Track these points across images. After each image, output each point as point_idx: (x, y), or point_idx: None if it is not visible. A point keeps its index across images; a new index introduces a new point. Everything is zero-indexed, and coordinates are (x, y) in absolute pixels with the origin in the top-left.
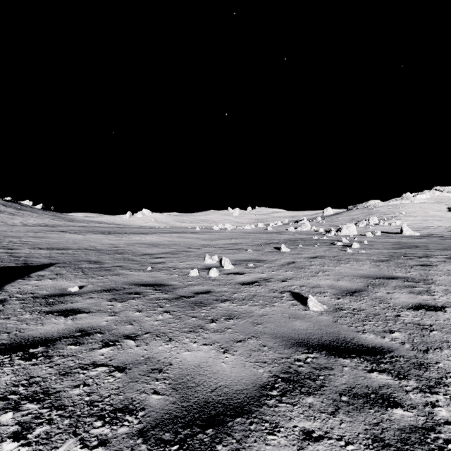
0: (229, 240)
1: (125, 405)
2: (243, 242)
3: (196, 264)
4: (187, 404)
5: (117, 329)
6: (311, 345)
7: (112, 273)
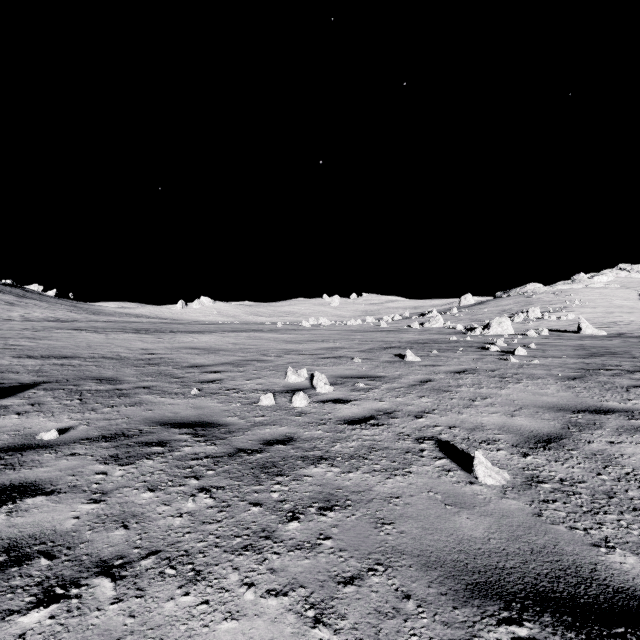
0: (325, 343)
1: None
2: (346, 346)
3: (273, 383)
4: None
5: (90, 542)
6: (512, 593)
7: (130, 400)
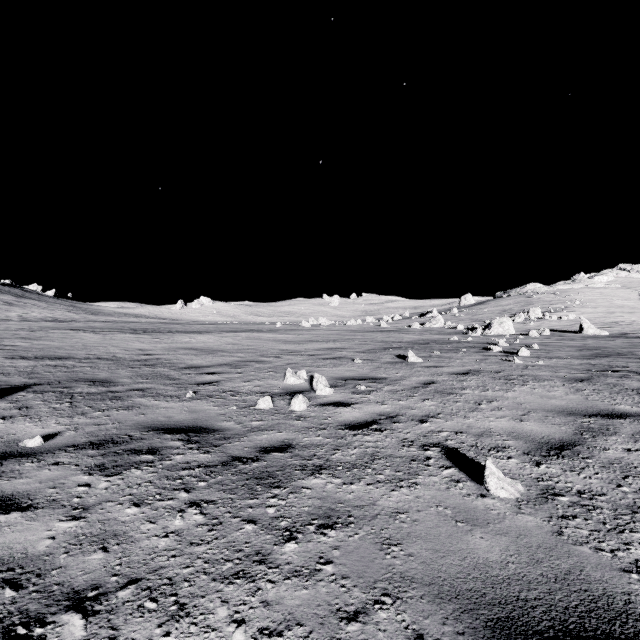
0: (325, 343)
1: None
2: (346, 347)
3: (271, 385)
4: None
5: (63, 568)
6: (539, 632)
7: (122, 403)
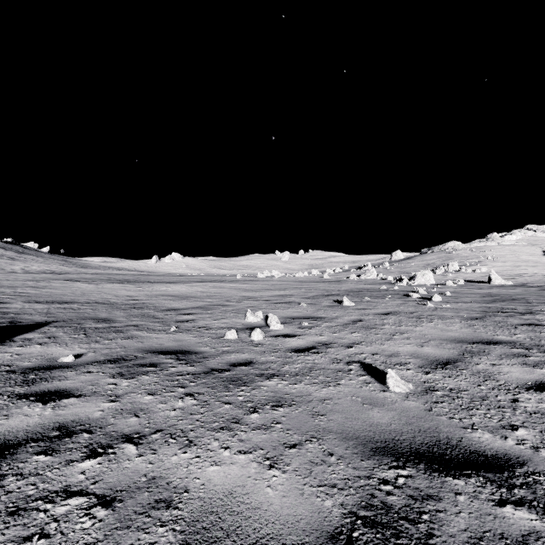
0: (277, 291)
1: None
2: (294, 294)
3: (235, 323)
4: None
5: (114, 424)
6: (401, 453)
7: (124, 335)
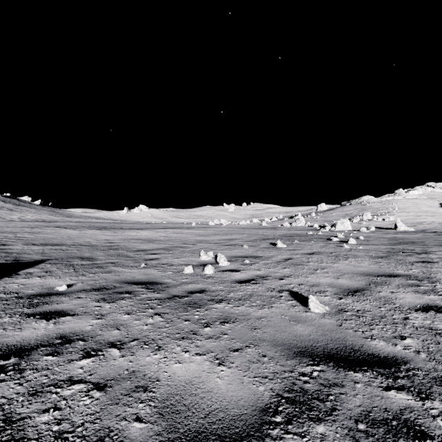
0: (224, 236)
1: (100, 437)
2: (238, 238)
3: (191, 261)
4: (175, 436)
5: (102, 335)
6: (317, 355)
7: (104, 270)
